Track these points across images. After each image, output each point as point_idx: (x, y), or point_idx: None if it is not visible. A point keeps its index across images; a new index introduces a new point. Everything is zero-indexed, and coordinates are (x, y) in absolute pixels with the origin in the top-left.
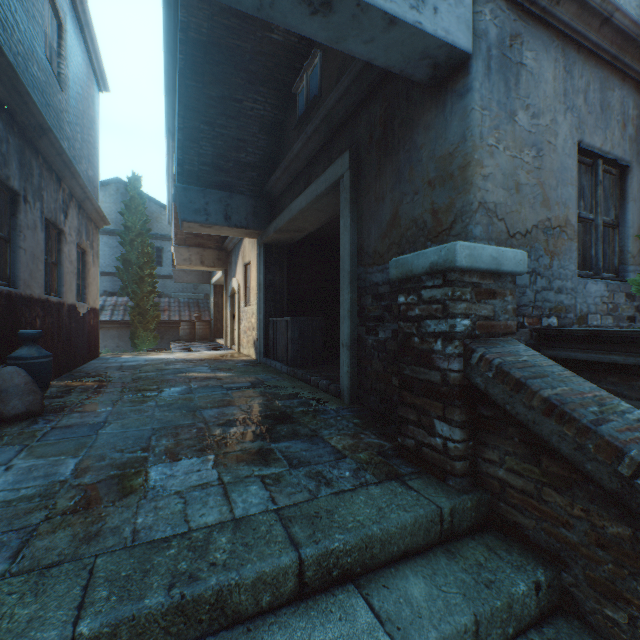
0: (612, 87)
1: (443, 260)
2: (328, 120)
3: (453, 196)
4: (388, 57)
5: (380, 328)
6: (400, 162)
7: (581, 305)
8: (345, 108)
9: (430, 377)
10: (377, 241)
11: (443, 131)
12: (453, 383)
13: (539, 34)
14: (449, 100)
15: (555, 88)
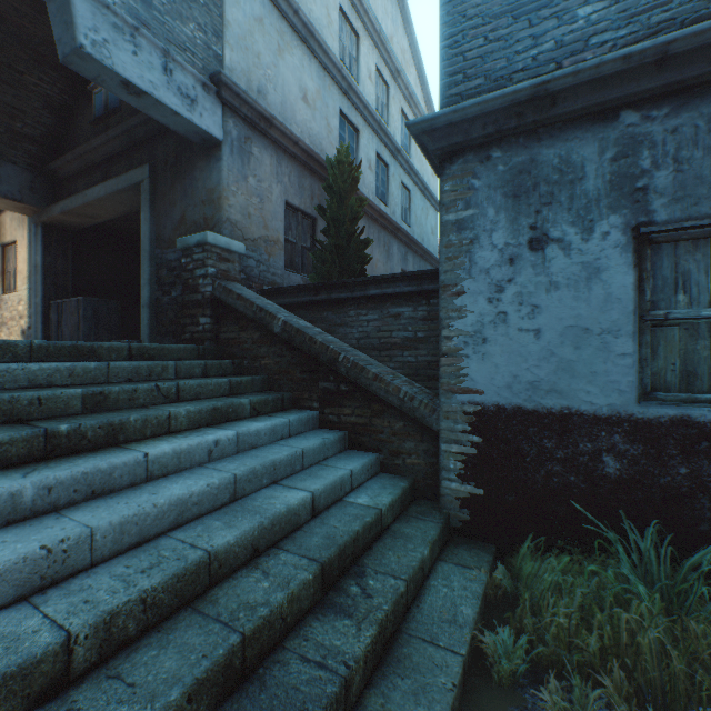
0: (306, 177)
1: (203, 239)
2: (130, 134)
3: (215, 212)
4: (176, 127)
5: (173, 290)
6: (187, 185)
7: (287, 285)
8: (146, 132)
9: (198, 298)
10: (171, 232)
11: (210, 176)
12: (207, 297)
13: (262, 140)
14: (213, 160)
15: (272, 170)
